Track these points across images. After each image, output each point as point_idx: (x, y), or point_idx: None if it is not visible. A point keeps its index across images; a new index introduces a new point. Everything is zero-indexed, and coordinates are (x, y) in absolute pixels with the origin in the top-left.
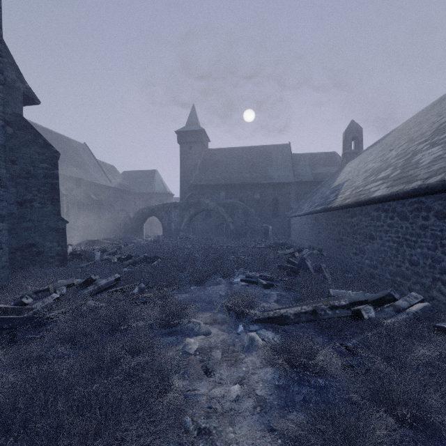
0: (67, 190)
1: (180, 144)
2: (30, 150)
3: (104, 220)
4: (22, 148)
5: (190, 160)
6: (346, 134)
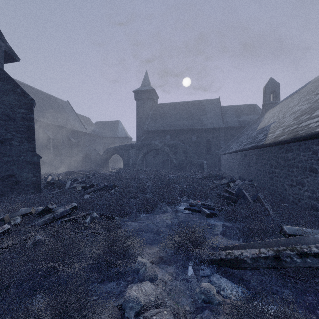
0: (53, 135)
1: (136, 100)
2: (9, 97)
3: (81, 157)
4: (3, 95)
5: (144, 112)
6: (266, 89)
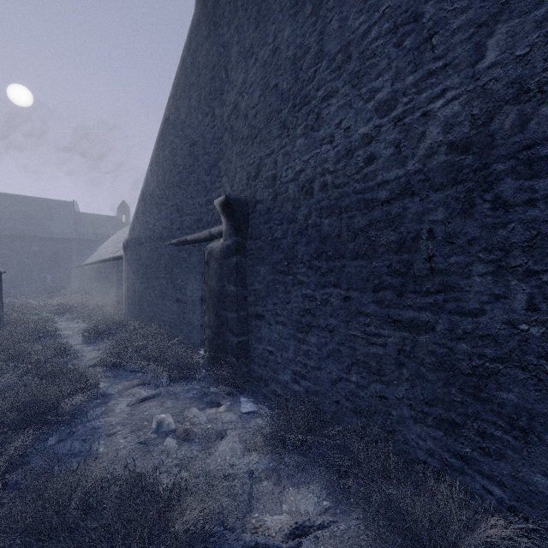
0: None
1: None
2: None
3: None
4: None
5: None
6: (119, 210)
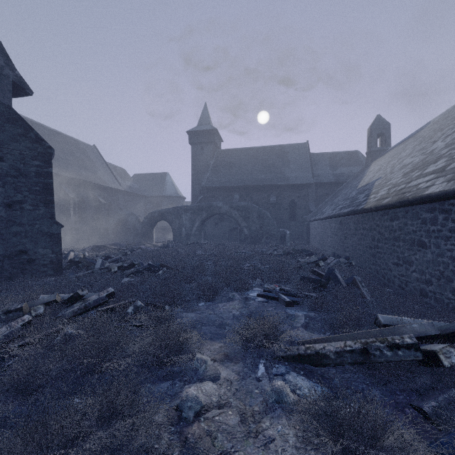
0: (74, 193)
1: (192, 145)
2: (20, 145)
3: (113, 224)
4: (11, 142)
5: (202, 161)
6: (371, 130)
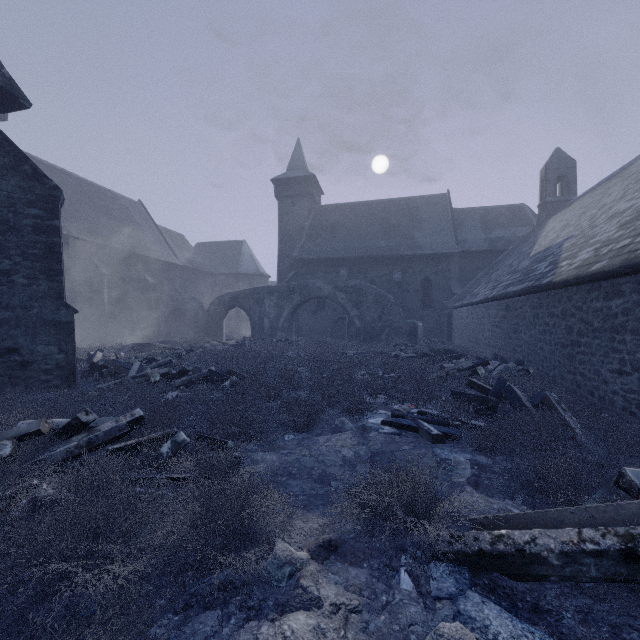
0: (110, 269)
1: (279, 199)
2: (7, 183)
3: (166, 314)
4: None
5: (293, 223)
6: (547, 172)
